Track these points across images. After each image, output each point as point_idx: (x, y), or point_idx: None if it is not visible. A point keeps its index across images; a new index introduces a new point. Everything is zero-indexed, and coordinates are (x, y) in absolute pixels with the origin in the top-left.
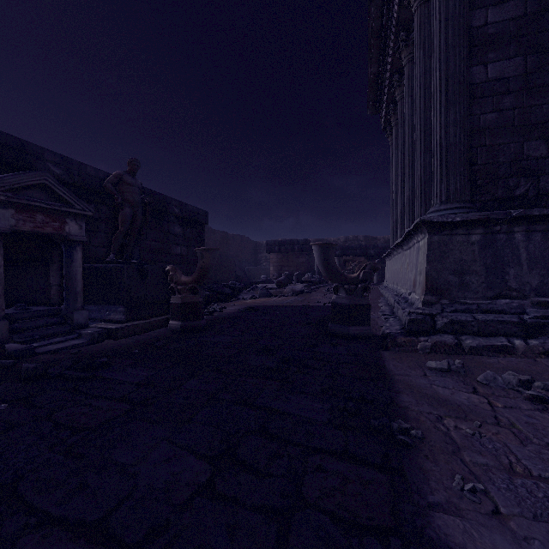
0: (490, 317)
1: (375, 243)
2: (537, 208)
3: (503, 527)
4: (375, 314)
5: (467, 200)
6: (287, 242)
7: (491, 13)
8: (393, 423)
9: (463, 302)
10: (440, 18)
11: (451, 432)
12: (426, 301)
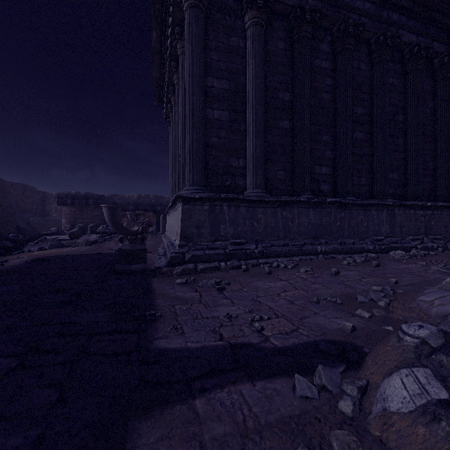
0: (212, 252)
1: (162, 201)
2: (232, 194)
3: (183, 336)
4: (153, 255)
5: (203, 185)
6: (82, 196)
7: (216, 82)
8: (147, 312)
9: (200, 244)
10: (189, 74)
11: (177, 311)
12: (181, 245)
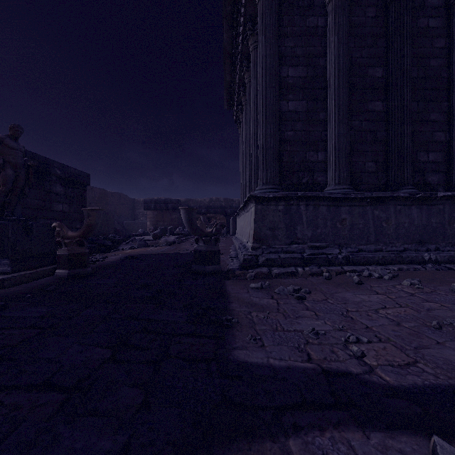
0: (287, 256)
1: (232, 203)
2: (310, 192)
3: (263, 350)
4: (225, 257)
5: (277, 183)
6: (162, 201)
7: (291, 70)
8: (223, 317)
9: (274, 247)
10: (262, 67)
11: (254, 318)
12: (254, 247)
